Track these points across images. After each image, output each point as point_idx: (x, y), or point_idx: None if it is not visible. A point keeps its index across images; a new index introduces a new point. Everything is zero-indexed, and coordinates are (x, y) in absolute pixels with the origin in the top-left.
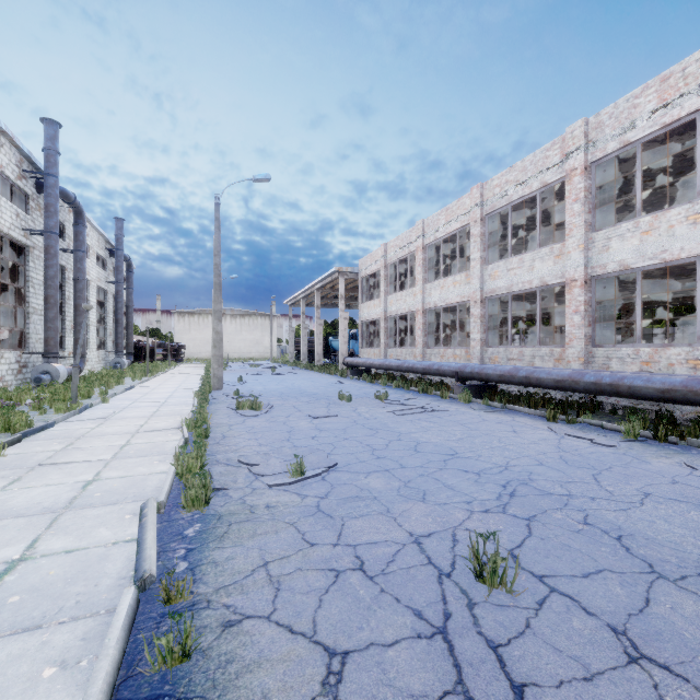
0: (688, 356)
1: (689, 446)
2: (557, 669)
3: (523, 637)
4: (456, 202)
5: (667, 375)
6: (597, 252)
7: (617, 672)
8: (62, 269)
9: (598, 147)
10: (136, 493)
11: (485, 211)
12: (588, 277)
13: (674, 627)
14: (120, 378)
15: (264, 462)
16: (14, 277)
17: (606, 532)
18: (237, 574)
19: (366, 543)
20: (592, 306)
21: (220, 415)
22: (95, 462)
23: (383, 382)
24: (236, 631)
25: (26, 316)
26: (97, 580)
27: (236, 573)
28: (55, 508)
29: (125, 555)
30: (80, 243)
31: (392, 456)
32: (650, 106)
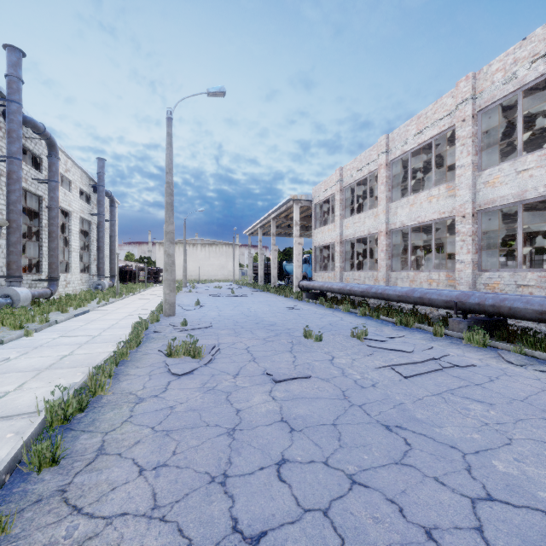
0: None
1: None
2: None
3: None
4: (432, 106)
5: None
6: None
7: None
8: (40, 199)
9: None
10: None
11: (477, 106)
12: None
13: None
14: (82, 301)
15: None
16: None
17: None
18: None
19: None
20: None
21: (141, 367)
22: None
23: (345, 308)
24: None
25: None
26: None
27: None
28: None
29: None
30: (53, 173)
31: None
32: None
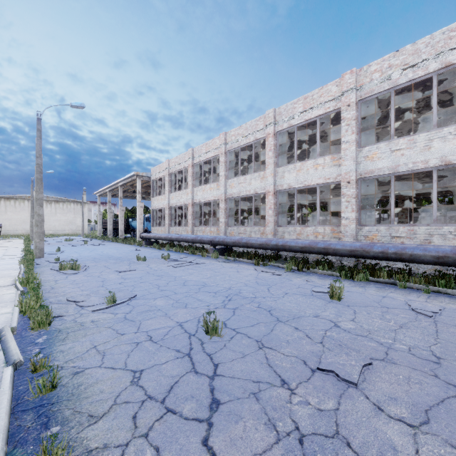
0: (314, 231)
1: (310, 272)
2: (232, 356)
3: (222, 349)
4: (211, 141)
5: (304, 240)
6: (279, 178)
7: (254, 352)
8: None
9: (280, 124)
10: None
11: (227, 148)
12: (276, 190)
13: (278, 336)
14: None
15: (86, 299)
16: None
17: (265, 309)
18: (78, 353)
19: (154, 329)
20: (277, 206)
21: (46, 274)
22: None
23: (167, 248)
24: (82, 374)
25: None
26: None
27: (77, 353)
28: None
29: None
30: None
31: (170, 289)
32: (300, 109)
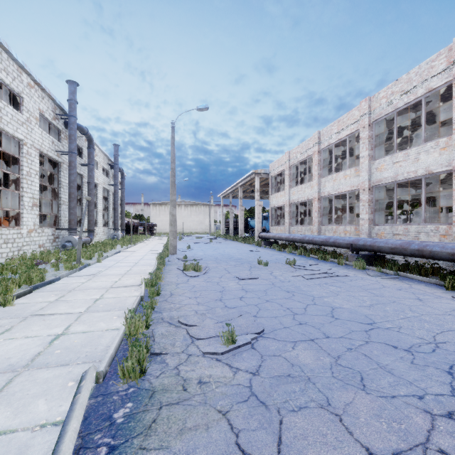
0: None
1: None
2: None
3: None
4: (346, 115)
5: None
6: None
7: None
8: (81, 176)
9: None
10: (88, 353)
11: (372, 119)
12: None
13: None
14: (113, 246)
15: (200, 322)
16: (52, 181)
17: None
18: None
19: None
20: None
21: (171, 274)
22: (71, 314)
23: (289, 250)
24: None
25: (59, 206)
26: None
27: None
28: (17, 365)
29: (44, 449)
30: (91, 159)
31: (312, 322)
32: None
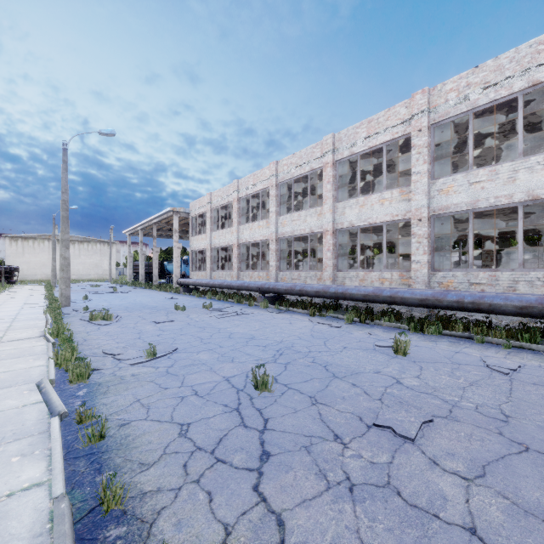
0: (379, 276)
1: (374, 325)
2: (283, 412)
3: (272, 405)
4: (260, 171)
5: (367, 287)
6: (339, 214)
7: (306, 408)
8: None
9: (340, 152)
10: (24, 379)
11: (278, 180)
12: (335, 229)
13: (333, 392)
14: None
15: (123, 352)
16: None
17: (321, 364)
18: (122, 406)
19: (199, 383)
20: (337, 247)
21: (75, 325)
22: None
23: (209, 296)
24: (128, 426)
25: None
26: (22, 423)
27: (121, 406)
28: None
29: (36, 409)
30: None
31: (214, 342)
32: (363, 135)
